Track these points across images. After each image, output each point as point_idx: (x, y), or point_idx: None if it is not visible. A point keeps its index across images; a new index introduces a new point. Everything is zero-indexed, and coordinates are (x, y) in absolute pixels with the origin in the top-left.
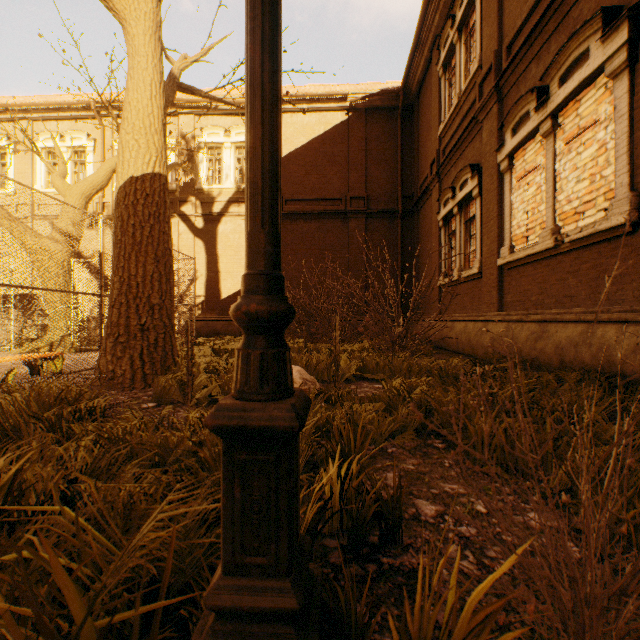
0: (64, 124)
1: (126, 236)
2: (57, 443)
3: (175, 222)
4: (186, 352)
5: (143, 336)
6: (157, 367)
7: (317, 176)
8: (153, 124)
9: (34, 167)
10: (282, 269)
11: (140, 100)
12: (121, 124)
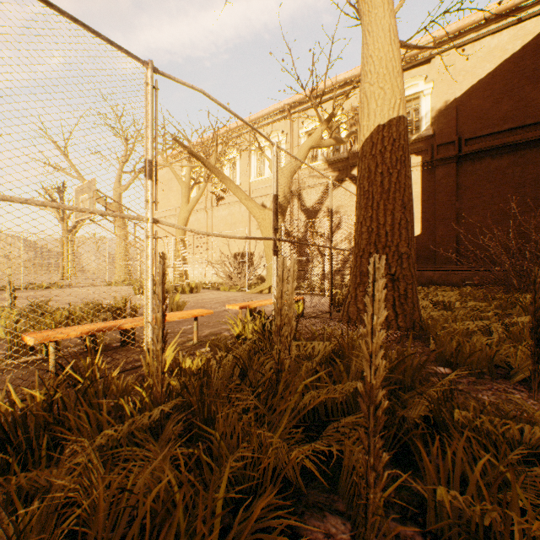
0: (267, 129)
1: (373, 186)
2: (480, 447)
3: (346, 185)
4: (533, 314)
5: (393, 286)
6: (406, 319)
7: (510, 102)
8: (394, 67)
9: (250, 165)
10: (459, 215)
11: (380, 49)
12: (361, 80)
